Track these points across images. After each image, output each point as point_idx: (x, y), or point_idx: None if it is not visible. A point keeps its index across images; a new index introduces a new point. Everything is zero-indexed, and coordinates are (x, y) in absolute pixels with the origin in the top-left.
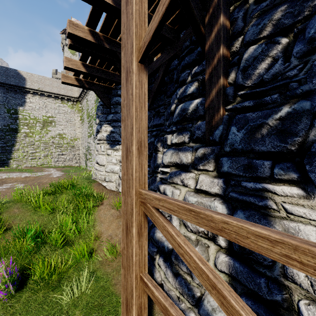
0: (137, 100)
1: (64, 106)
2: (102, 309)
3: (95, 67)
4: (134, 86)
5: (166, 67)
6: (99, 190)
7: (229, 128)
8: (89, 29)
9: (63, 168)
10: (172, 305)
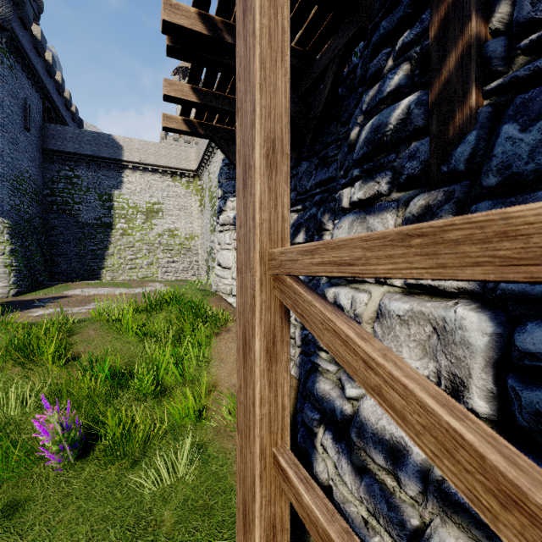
0: (264, 43)
1: (176, 186)
2: (210, 516)
3: (212, 93)
4: (258, 9)
5: (339, 64)
6: (220, 308)
7: (495, 132)
8: (197, 12)
9: (174, 282)
10: (346, 537)
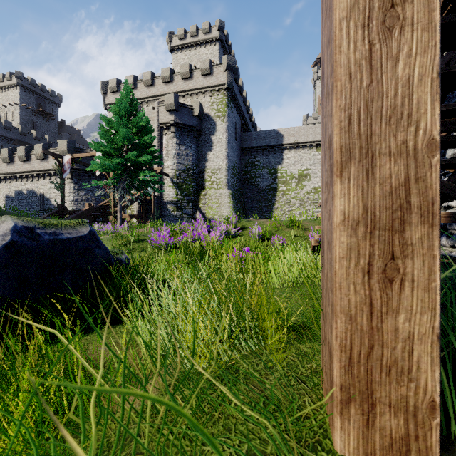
0: None
1: (319, 154)
2: None
3: None
4: None
5: None
6: None
7: None
8: None
9: None
10: None
